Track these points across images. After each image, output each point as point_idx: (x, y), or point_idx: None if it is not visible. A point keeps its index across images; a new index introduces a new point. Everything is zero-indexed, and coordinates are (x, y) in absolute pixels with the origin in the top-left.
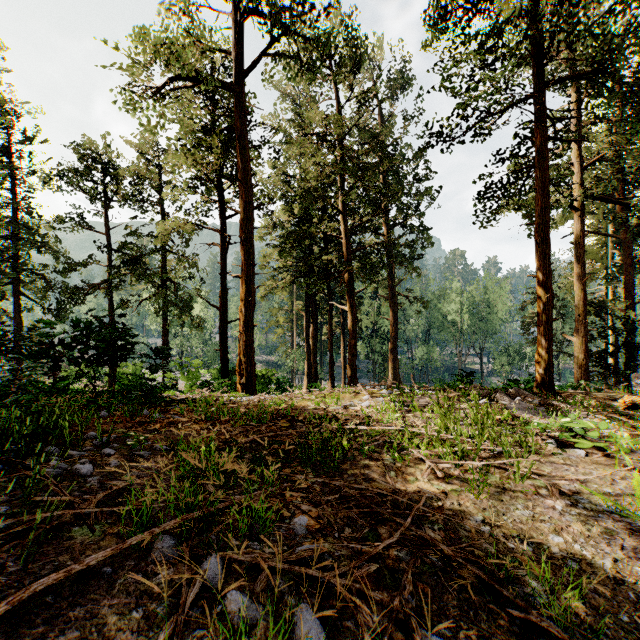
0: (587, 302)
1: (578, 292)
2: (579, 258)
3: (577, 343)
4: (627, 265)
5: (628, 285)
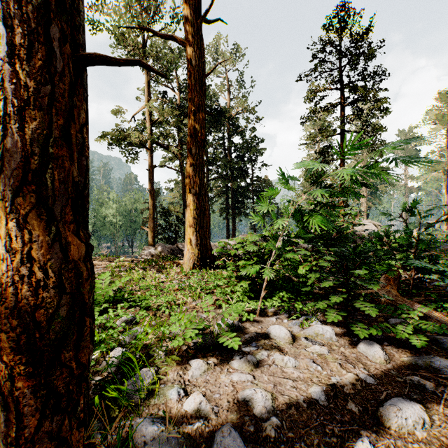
0: (162, 207)
1: (150, 200)
2: (151, 179)
3: (150, 232)
4: (184, 188)
5: (184, 199)
